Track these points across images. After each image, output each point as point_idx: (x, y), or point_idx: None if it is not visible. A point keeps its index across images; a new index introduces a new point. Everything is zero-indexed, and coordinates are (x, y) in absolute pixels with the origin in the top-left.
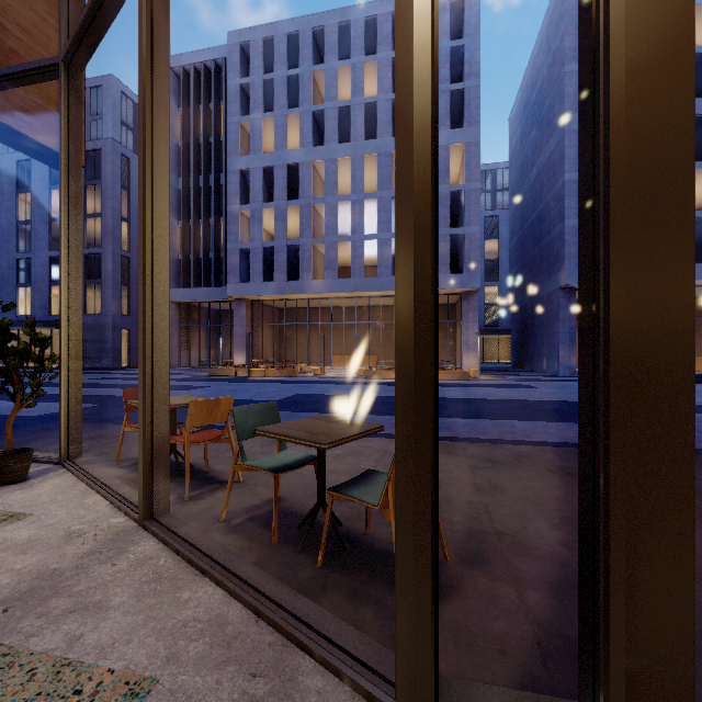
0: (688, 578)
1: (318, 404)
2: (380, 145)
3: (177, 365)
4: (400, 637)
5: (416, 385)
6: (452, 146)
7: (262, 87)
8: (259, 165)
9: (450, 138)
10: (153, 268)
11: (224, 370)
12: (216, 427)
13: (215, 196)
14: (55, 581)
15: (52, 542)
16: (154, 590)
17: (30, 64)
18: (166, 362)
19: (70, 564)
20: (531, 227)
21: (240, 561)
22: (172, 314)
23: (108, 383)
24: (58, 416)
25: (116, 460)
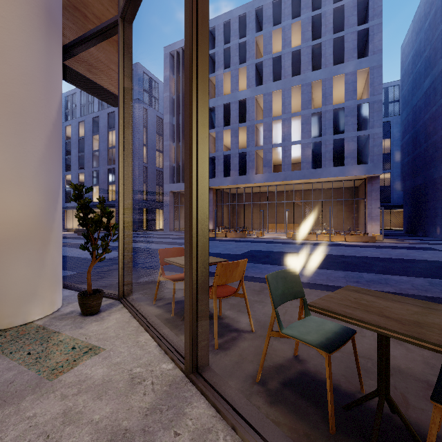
0: None
1: (269, 258)
2: (302, 79)
3: (172, 229)
4: None
5: None
6: (358, 71)
7: (223, 53)
8: (221, 103)
9: (357, 66)
10: (197, 146)
11: None
12: None
13: None
14: None
15: (120, 387)
16: None
17: (100, 25)
18: (206, 231)
19: (137, 423)
20: (424, 126)
21: None
22: (170, 199)
23: (137, 239)
24: (113, 260)
25: (154, 300)
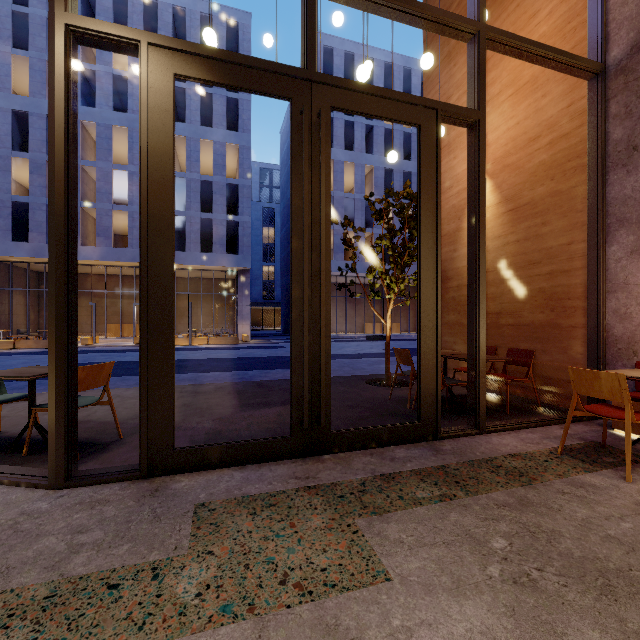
0: (171, 400)
1: None
2: None
3: None
4: (50, 449)
5: (57, 335)
6: (229, 144)
7: (11, 17)
8: (6, 105)
9: (227, 138)
10: None
11: None
12: None
13: None
14: None
15: None
16: None
17: None
18: None
19: None
20: None
21: None
22: None
23: None
24: None
25: None
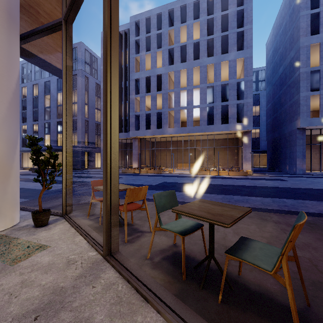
0: None
1: (175, 187)
2: (200, 62)
3: None
4: None
5: None
6: (237, 59)
7: (145, 40)
8: (144, 76)
9: (236, 56)
10: (110, 115)
11: (128, 170)
12: None
13: (124, 92)
14: (62, 297)
15: (60, 266)
16: (119, 312)
17: (49, 23)
18: (117, 167)
19: (70, 284)
20: (279, 98)
21: (169, 294)
22: None
23: (80, 175)
24: (60, 190)
25: (88, 215)
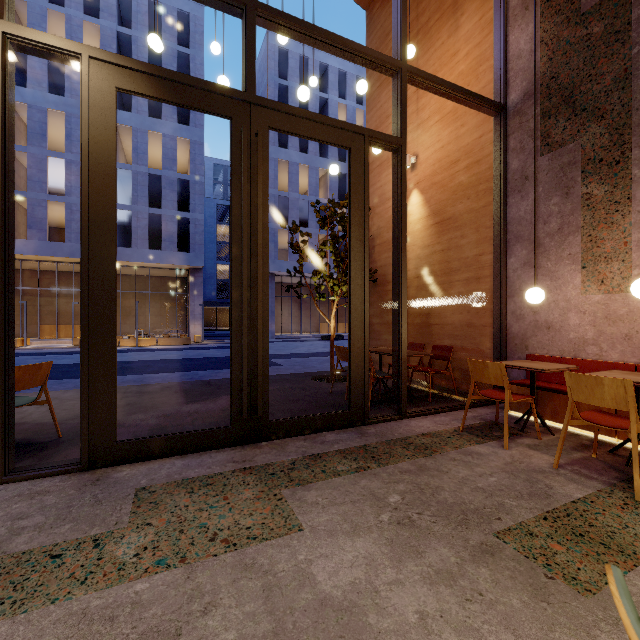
0: (113, 396)
1: None
2: None
3: None
4: None
5: None
6: (179, 138)
7: None
8: None
9: (177, 131)
10: None
11: None
12: None
13: None
14: None
15: None
16: None
17: None
18: None
19: None
20: None
21: None
22: None
23: None
24: None
25: None
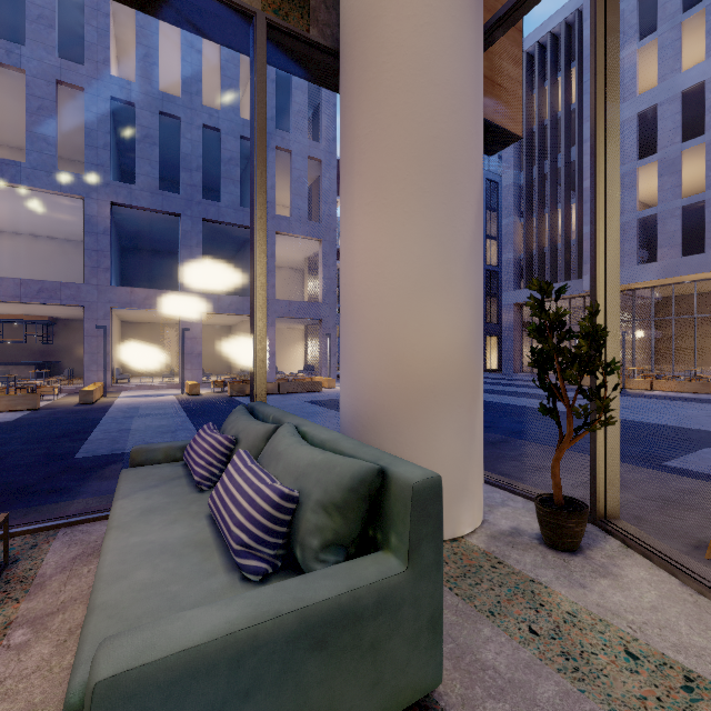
0: None
1: None
2: None
3: (518, 371)
4: None
5: None
6: None
7: (636, 9)
8: (630, 113)
9: None
10: None
11: (585, 378)
12: (694, 473)
13: (564, 177)
14: None
15: None
16: None
17: None
18: None
19: None
20: None
21: None
22: (514, 317)
23: None
24: None
25: (709, 550)
